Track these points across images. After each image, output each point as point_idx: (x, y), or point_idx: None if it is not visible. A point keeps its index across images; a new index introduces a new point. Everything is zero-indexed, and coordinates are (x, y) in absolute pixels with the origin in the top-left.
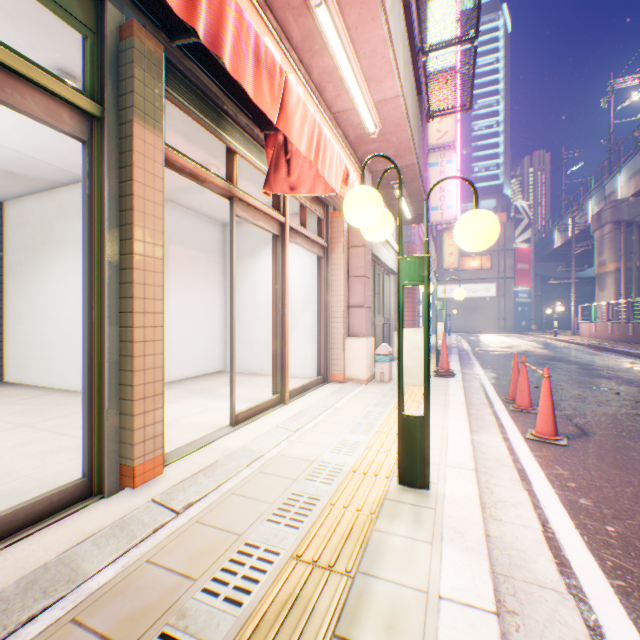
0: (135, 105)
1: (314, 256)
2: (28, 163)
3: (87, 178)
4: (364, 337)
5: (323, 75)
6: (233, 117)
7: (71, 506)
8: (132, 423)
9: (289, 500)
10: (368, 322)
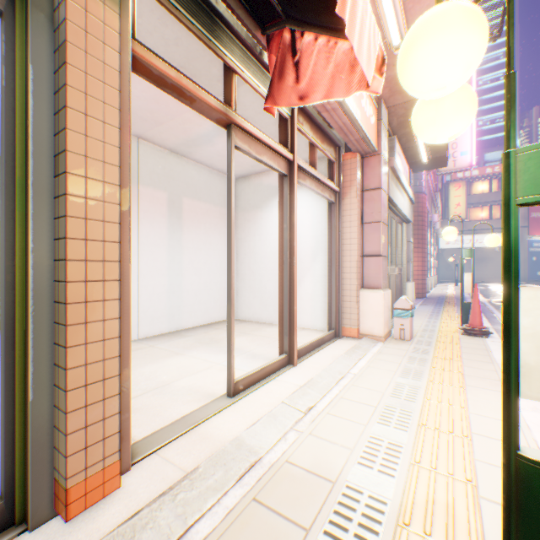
0: None
1: (324, 203)
2: None
3: (3, 65)
4: (381, 289)
5: None
6: (229, 24)
7: None
8: (64, 424)
9: None
10: (384, 272)
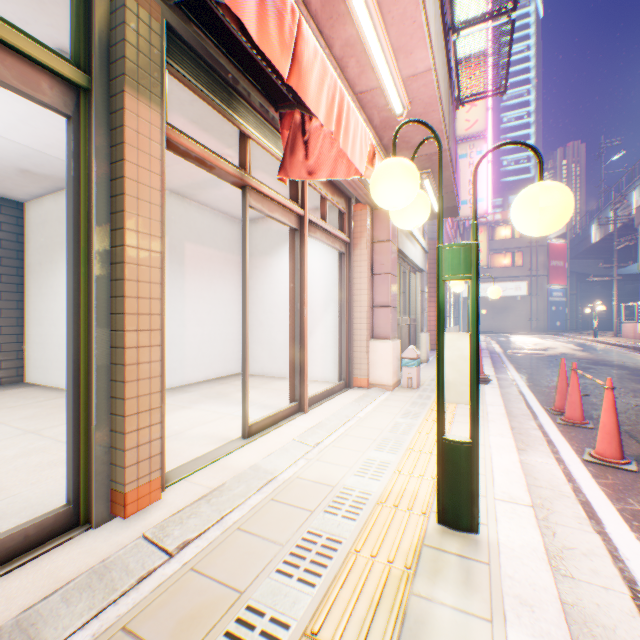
0: (126, 73)
1: (335, 253)
2: (41, 160)
3: (72, 158)
4: (389, 339)
5: (345, 48)
6: (245, 97)
7: (51, 539)
8: (123, 442)
9: (304, 542)
10: (394, 323)
